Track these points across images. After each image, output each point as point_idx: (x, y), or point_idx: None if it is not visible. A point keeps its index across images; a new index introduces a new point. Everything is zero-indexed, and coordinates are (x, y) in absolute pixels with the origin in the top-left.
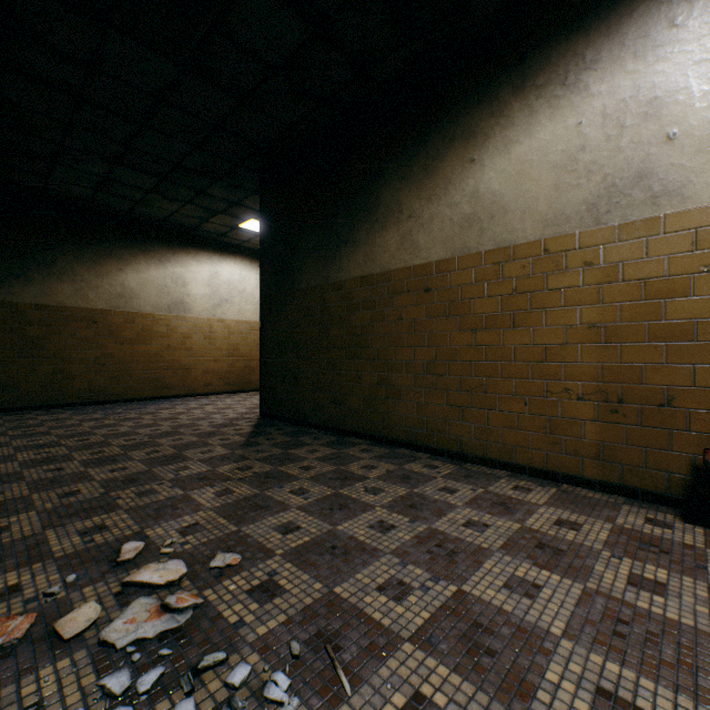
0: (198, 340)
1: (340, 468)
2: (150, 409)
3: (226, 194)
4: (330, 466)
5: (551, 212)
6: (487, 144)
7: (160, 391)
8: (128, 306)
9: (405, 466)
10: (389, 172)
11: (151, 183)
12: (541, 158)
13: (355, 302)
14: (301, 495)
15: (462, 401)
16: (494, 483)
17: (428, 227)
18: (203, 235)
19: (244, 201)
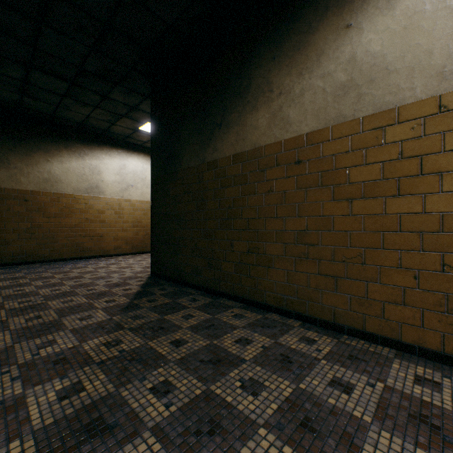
0: (109, 214)
1: (212, 343)
2: (65, 268)
3: (125, 99)
4: (202, 339)
5: (451, 63)
6: (366, 6)
7: (79, 253)
8: (53, 189)
9: (280, 339)
10: (260, 55)
11: (63, 87)
12: (437, 4)
13: (228, 178)
14: (163, 396)
15: (336, 271)
16: (387, 369)
17: (299, 101)
18: (114, 137)
19: (140, 105)
